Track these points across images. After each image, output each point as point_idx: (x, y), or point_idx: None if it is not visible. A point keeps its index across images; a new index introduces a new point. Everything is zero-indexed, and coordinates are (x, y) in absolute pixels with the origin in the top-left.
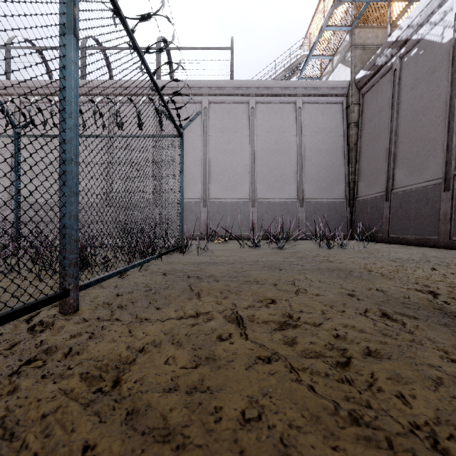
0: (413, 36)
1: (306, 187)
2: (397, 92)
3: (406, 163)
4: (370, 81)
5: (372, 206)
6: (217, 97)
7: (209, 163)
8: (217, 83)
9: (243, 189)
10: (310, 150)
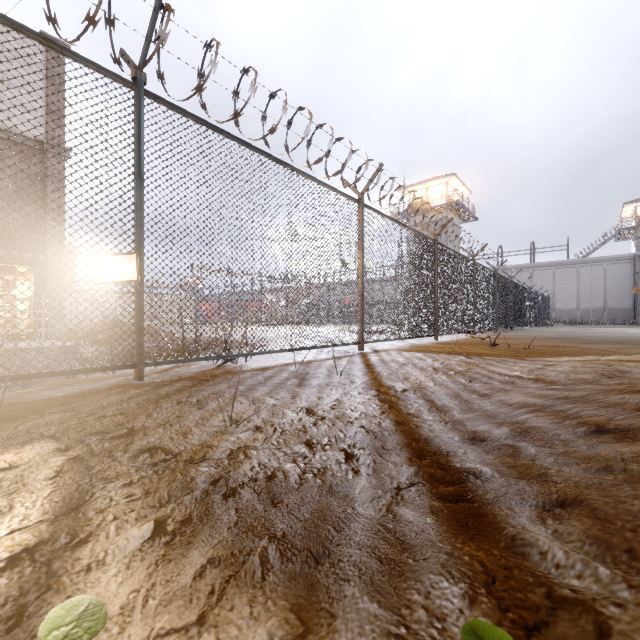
0: None
1: (608, 302)
2: None
3: None
4: None
5: (637, 311)
6: (560, 266)
7: (555, 294)
8: (559, 261)
9: (573, 304)
10: (611, 286)
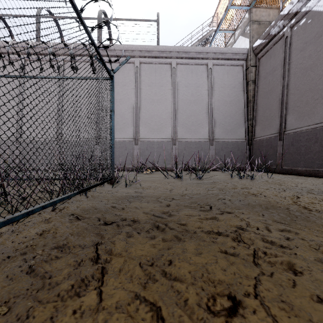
0: (302, 9)
1: (215, 130)
2: (288, 54)
3: (296, 110)
4: (264, 48)
5: (267, 145)
6: (146, 58)
7: (139, 110)
8: (146, 47)
9: (166, 131)
10: (218, 101)
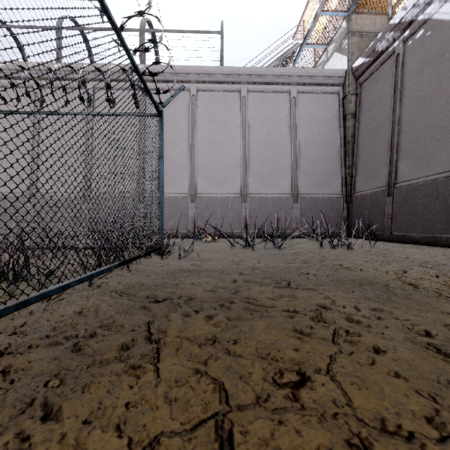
0: (419, 17)
1: (300, 182)
2: (401, 78)
3: (411, 155)
4: (368, 69)
5: (371, 202)
6: (206, 84)
7: (197, 155)
8: (206, 68)
9: (234, 184)
10: (305, 143)
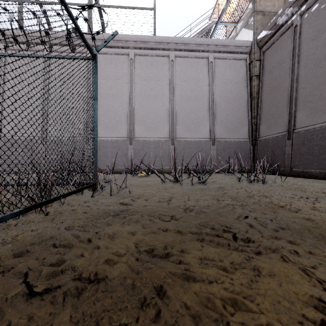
0: None
1: (216, 129)
2: (298, 44)
3: (308, 105)
4: (270, 40)
5: (273, 145)
6: (142, 50)
7: (134, 107)
8: (142, 37)
9: (164, 130)
10: (220, 98)
